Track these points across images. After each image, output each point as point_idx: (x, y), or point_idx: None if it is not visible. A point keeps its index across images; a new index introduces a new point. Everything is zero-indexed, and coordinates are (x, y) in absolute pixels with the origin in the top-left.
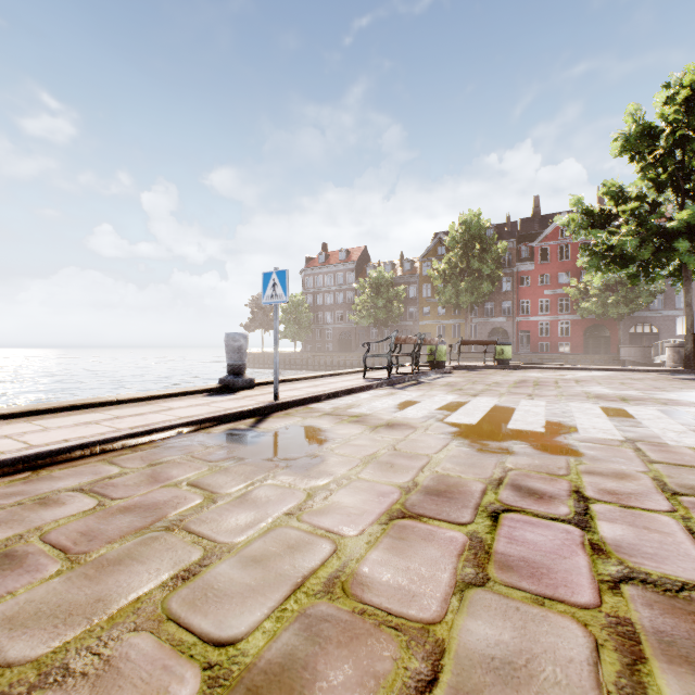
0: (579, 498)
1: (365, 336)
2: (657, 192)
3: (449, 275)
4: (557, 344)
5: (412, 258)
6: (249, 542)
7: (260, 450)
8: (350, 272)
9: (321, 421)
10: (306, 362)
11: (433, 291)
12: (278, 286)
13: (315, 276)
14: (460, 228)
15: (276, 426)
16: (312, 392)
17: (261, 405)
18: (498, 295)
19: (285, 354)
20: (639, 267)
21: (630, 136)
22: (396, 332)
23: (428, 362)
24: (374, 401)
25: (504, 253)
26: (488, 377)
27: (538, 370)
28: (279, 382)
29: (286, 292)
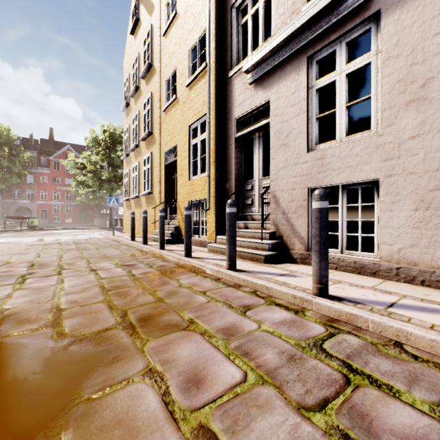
0: (60, 243)
1: None
2: (102, 162)
3: None
4: (65, 218)
5: None
6: (5, 249)
7: None
8: None
9: None
10: None
11: None
12: None
13: None
14: None
15: None
16: None
17: None
18: (24, 185)
19: None
20: (96, 189)
21: (91, 140)
22: None
23: None
24: None
25: (29, 160)
26: (28, 233)
27: (53, 230)
28: None
29: None
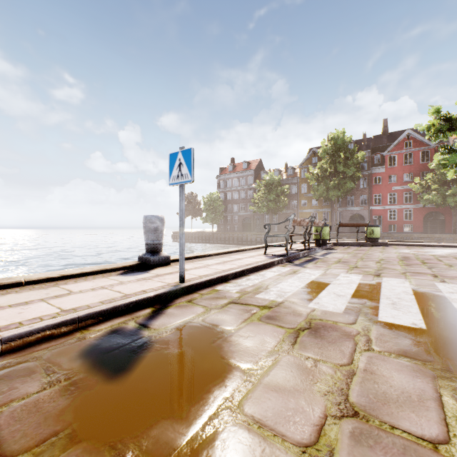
0: None
1: (260, 220)
2: None
3: (321, 176)
4: (402, 226)
5: (293, 166)
6: None
7: (120, 399)
8: (250, 176)
9: (227, 317)
10: (220, 238)
11: (309, 189)
12: (183, 165)
13: (226, 180)
14: (330, 143)
15: (171, 325)
16: (219, 271)
17: (162, 291)
18: (357, 191)
19: (205, 233)
20: None
21: None
22: (294, 215)
23: (315, 240)
24: (280, 281)
25: (362, 160)
26: (369, 253)
27: (405, 247)
28: (193, 258)
29: (191, 171)
